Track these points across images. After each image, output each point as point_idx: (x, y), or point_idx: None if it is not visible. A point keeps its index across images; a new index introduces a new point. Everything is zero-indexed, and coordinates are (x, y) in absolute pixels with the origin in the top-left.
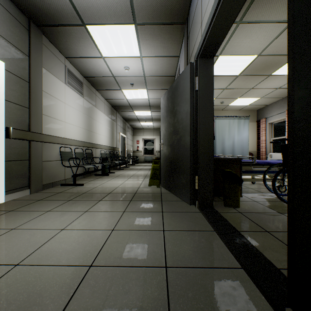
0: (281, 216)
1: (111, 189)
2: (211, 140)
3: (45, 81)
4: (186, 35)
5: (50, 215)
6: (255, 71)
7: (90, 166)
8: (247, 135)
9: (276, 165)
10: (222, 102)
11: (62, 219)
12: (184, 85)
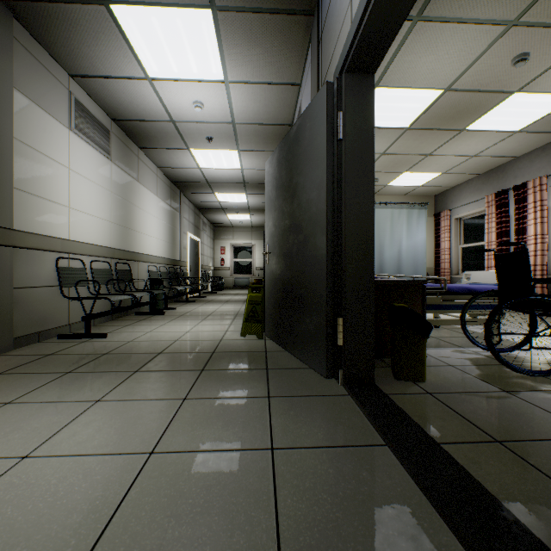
0: (512, 401)
1: (164, 344)
2: (369, 244)
3: (21, 119)
4: (316, 36)
5: (8, 416)
6: (438, 122)
7: (123, 298)
8: (424, 238)
9: (486, 294)
10: (376, 180)
11: (34, 426)
12: (314, 130)
